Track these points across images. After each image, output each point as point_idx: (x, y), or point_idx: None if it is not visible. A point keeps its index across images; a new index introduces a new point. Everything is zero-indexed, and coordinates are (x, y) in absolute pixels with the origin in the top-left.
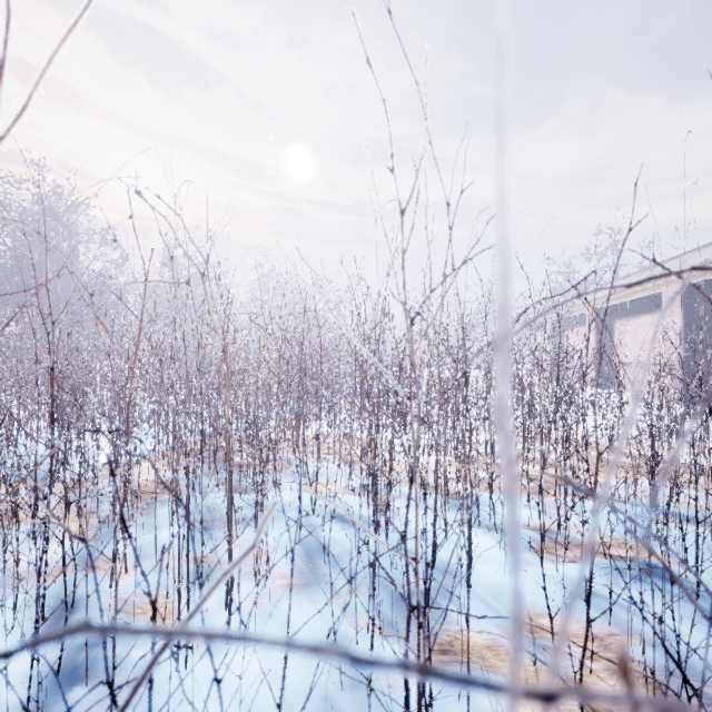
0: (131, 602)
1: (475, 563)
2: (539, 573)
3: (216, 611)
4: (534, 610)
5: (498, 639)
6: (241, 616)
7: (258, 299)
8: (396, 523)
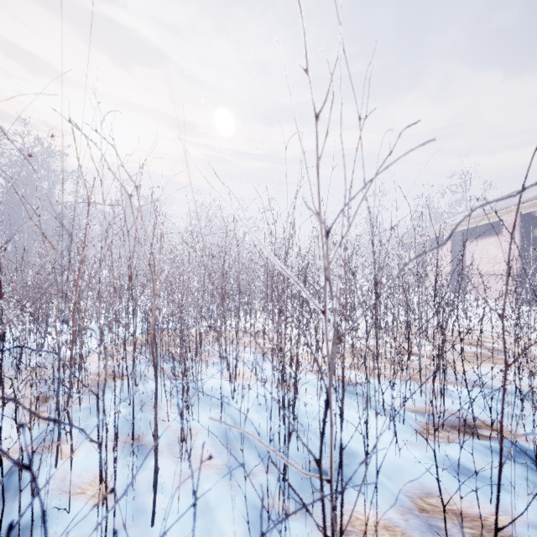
0: (73, 482)
1: (369, 444)
2: (424, 454)
3: (145, 492)
4: (423, 489)
5: (394, 519)
6: (167, 497)
7: (193, 225)
8: (301, 407)
